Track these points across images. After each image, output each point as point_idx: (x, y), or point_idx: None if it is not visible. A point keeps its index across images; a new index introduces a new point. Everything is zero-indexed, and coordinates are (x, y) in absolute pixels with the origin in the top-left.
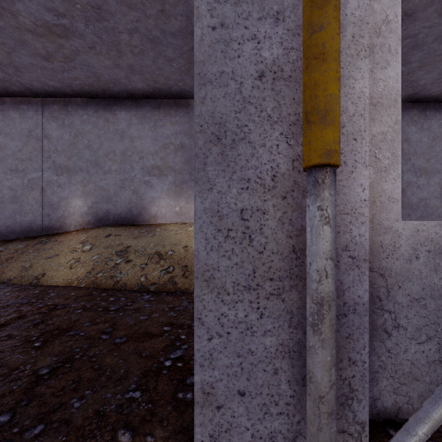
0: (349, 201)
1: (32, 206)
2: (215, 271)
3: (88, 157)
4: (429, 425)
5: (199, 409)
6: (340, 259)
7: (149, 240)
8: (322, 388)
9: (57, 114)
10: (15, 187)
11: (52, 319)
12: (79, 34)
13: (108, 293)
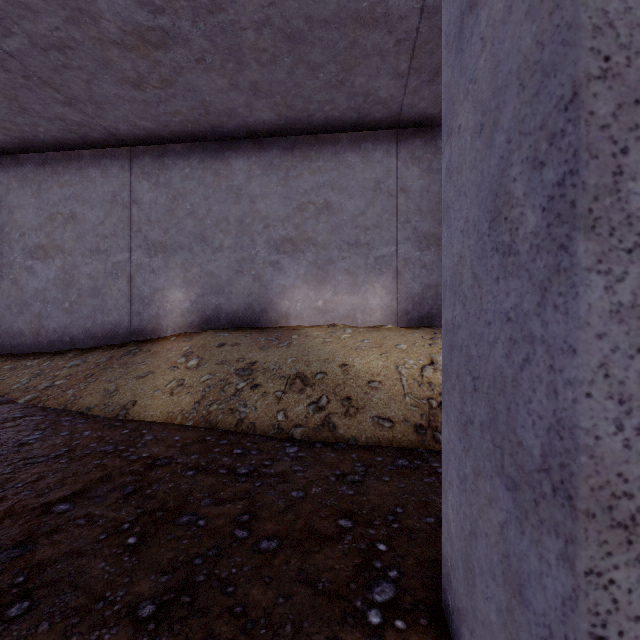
0: None
1: (117, 300)
2: None
3: (190, 229)
4: None
5: None
6: None
7: (284, 353)
8: None
9: (150, 169)
10: (96, 275)
11: (152, 486)
12: (182, 39)
13: (229, 440)
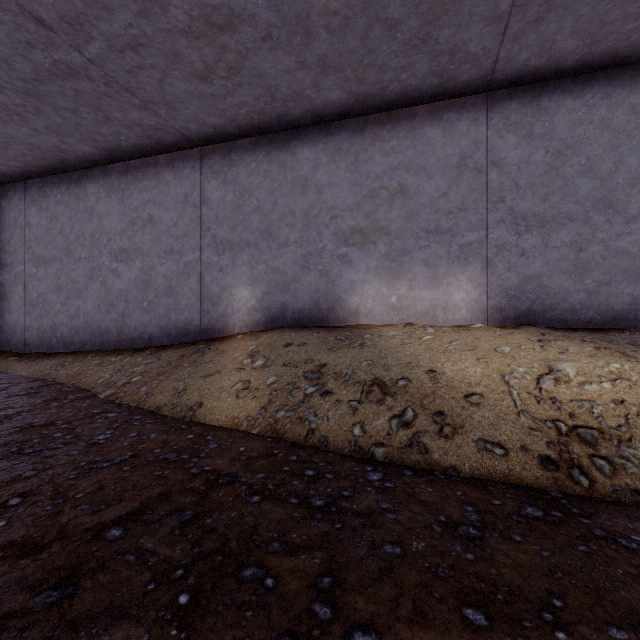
0: None
1: (189, 299)
2: None
3: (256, 225)
4: None
5: None
6: None
7: (357, 355)
8: None
9: (218, 168)
10: (170, 274)
11: (212, 514)
12: (248, 15)
13: (299, 456)
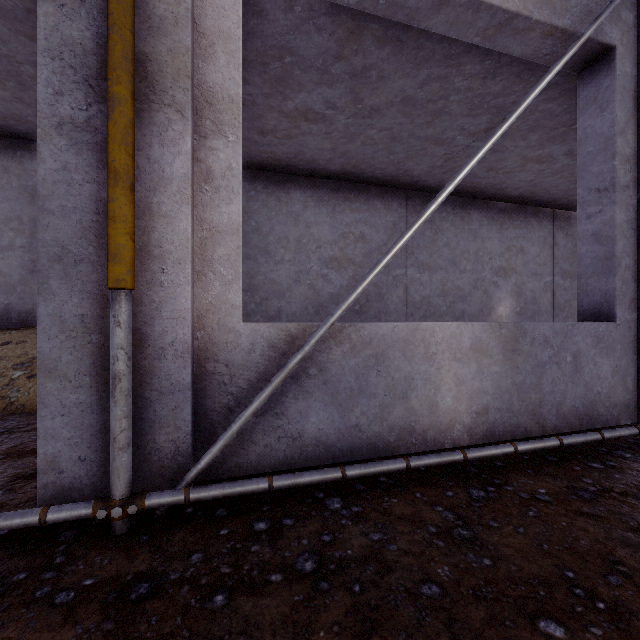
0: (175, 309)
1: None
2: (58, 364)
3: None
4: (209, 456)
5: (42, 475)
6: (168, 352)
7: None
8: (115, 432)
9: None
10: None
11: None
12: None
13: None
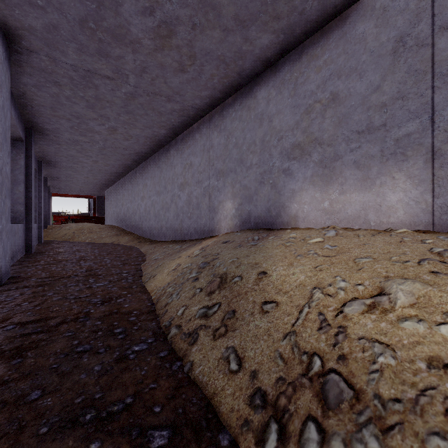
0: None
1: (205, 211)
2: None
3: (235, 156)
4: None
5: None
6: None
7: (238, 253)
8: None
9: (217, 123)
10: (198, 196)
11: (42, 333)
12: (175, 20)
13: (136, 319)
